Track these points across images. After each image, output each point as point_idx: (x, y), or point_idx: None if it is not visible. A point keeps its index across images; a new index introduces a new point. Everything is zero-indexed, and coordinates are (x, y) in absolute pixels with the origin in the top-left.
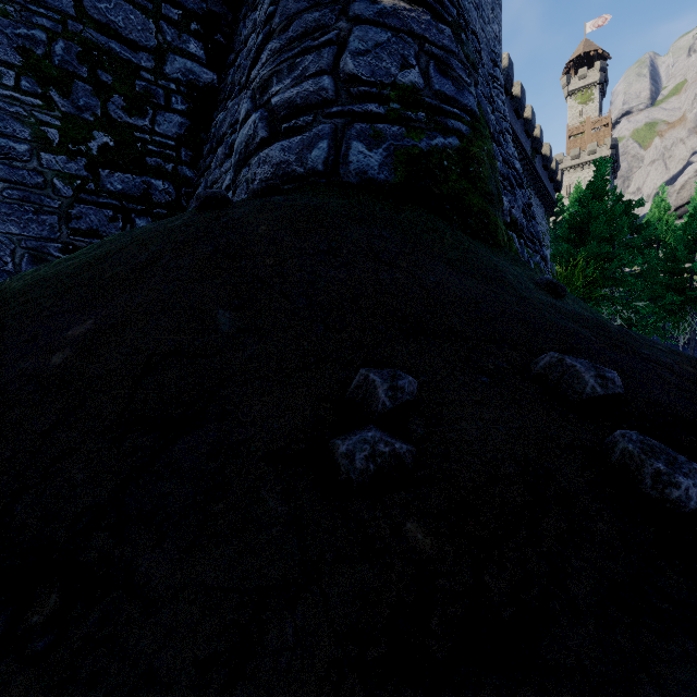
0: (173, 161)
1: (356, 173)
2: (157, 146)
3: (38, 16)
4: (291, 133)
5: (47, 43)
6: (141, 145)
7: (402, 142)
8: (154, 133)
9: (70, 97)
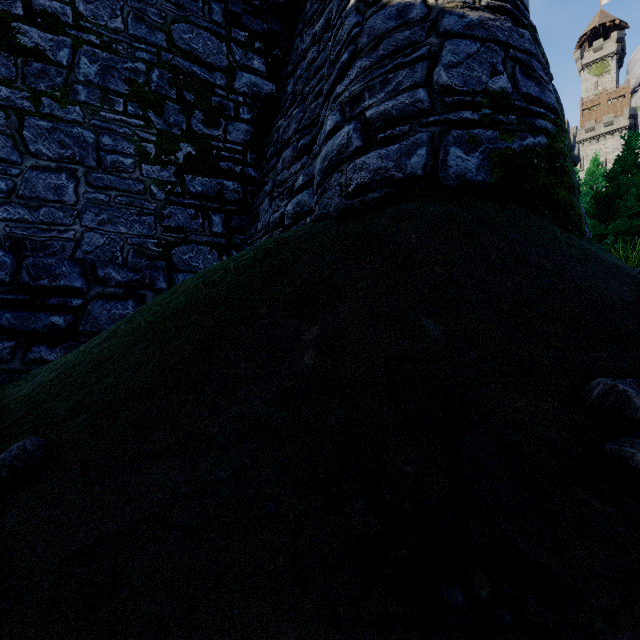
0: (241, 164)
1: (455, 176)
2: (228, 152)
3: (140, 51)
4: (386, 142)
5: (146, 72)
6: (216, 152)
7: (496, 144)
8: (226, 141)
9: (163, 116)
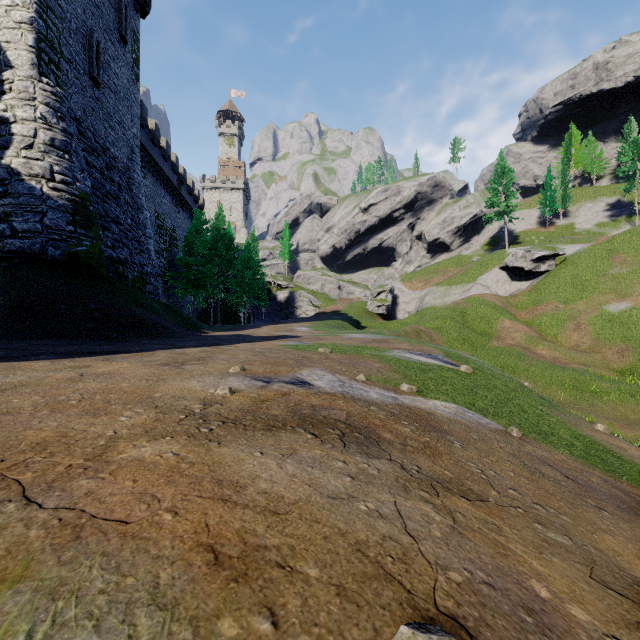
0: None
1: (51, 256)
2: None
3: None
4: (24, 237)
5: None
6: None
7: (67, 248)
8: None
9: None
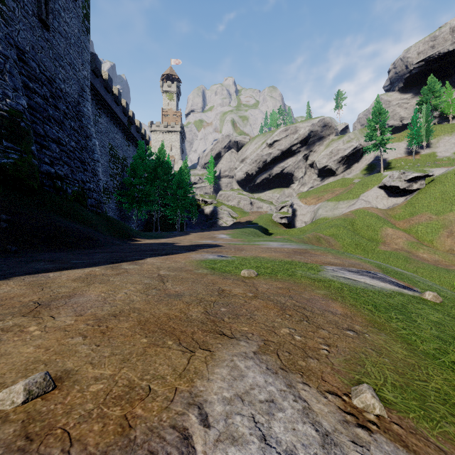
0: None
1: None
2: None
3: None
4: None
5: None
6: None
7: None
8: None
9: None
